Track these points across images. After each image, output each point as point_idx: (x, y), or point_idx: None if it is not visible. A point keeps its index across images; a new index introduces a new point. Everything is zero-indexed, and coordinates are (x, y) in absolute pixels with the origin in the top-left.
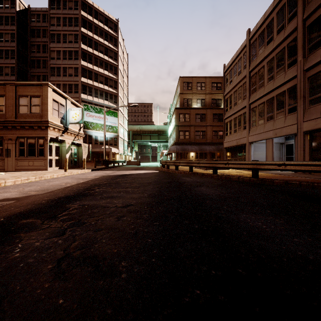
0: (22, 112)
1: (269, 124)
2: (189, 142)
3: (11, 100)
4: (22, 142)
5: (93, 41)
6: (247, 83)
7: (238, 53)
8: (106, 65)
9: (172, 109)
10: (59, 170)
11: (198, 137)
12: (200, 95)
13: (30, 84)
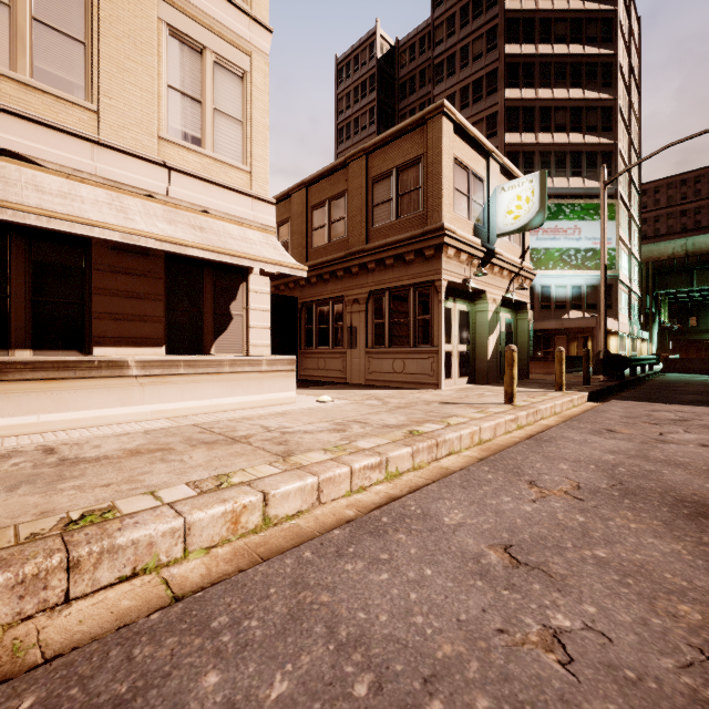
0: (380, 221)
1: None
2: None
3: (357, 197)
4: (380, 306)
5: (536, 21)
6: None
7: None
8: (575, 73)
9: None
10: (477, 392)
11: None
12: None
13: (397, 132)
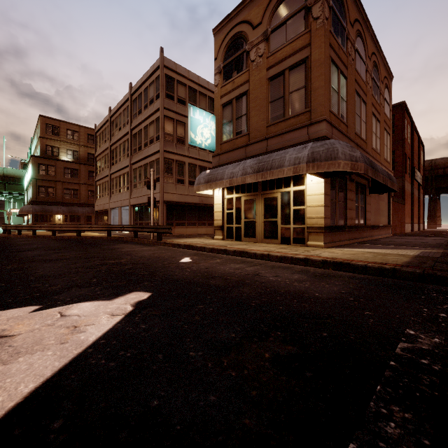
0: None
1: (120, 195)
2: (55, 202)
3: None
4: None
5: None
6: (109, 154)
7: (104, 123)
8: None
9: (32, 150)
10: None
11: (68, 196)
12: (72, 145)
13: None
